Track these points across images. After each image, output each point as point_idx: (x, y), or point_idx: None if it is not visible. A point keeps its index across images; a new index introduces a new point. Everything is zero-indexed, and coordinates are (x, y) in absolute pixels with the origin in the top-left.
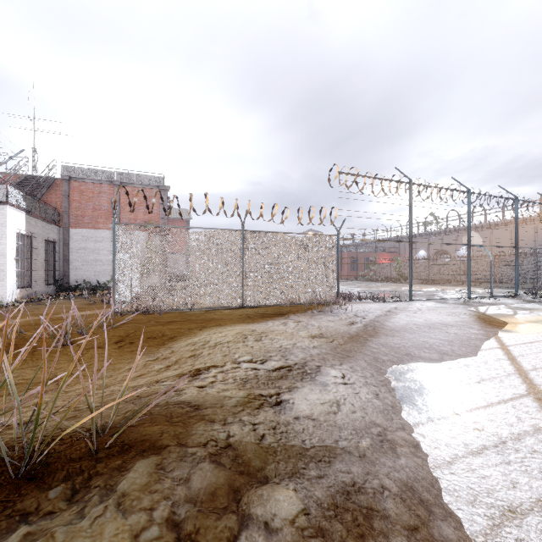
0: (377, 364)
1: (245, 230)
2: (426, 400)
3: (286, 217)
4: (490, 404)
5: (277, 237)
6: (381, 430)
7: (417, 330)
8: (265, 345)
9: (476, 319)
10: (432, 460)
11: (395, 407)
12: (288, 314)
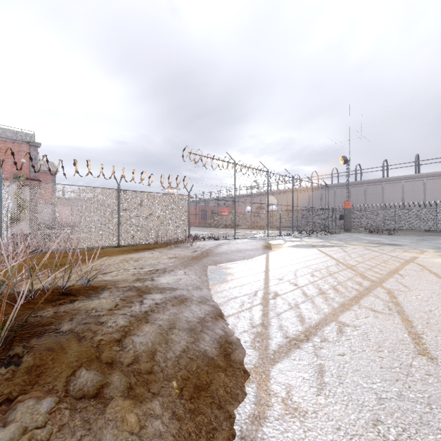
0: (204, 268)
1: (120, 189)
2: (222, 277)
3: (152, 181)
4: (247, 276)
5: (145, 195)
6: (198, 285)
7: (230, 252)
8: (141, 262)
9: (263, 246)
10: (216, 291)
11: (207, 280)
12: (154, 248)
